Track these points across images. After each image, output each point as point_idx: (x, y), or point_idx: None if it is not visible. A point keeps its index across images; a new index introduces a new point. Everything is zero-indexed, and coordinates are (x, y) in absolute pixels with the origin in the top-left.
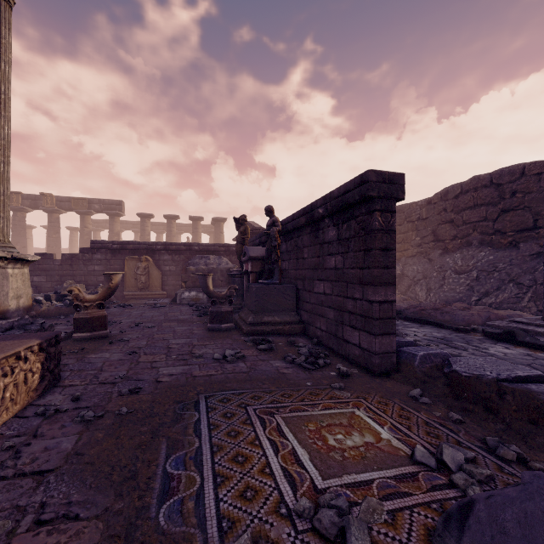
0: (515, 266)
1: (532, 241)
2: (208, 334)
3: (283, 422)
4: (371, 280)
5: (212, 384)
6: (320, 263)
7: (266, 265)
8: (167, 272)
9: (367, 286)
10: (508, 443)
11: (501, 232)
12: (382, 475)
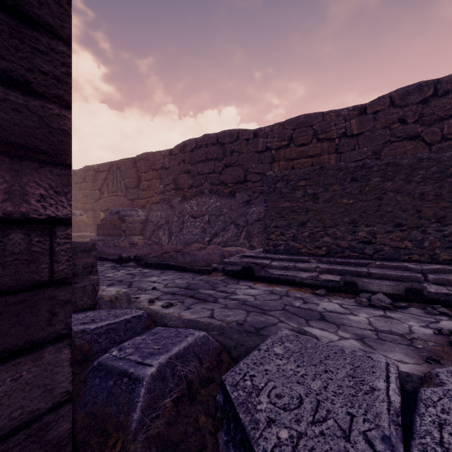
0: (234, 211)
1: (244, 192)
2: None
3: None
4: None
5: None
6: None
7: None
8: None
9: None
10: None
11: (224, 183)
12: None
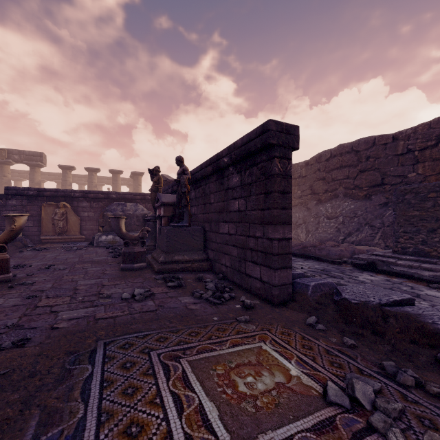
0: (369, 213)
1: (380, 194)
2: (120, 274)
3: (189, 368)
4: (271, 219)
5: (115, 327)
6: (224, 207)
7: (177, 210)
8: (85, 218)
9: (267, 225)
10: (398, 364)
11: (359, 187)
12: (300, 428)
